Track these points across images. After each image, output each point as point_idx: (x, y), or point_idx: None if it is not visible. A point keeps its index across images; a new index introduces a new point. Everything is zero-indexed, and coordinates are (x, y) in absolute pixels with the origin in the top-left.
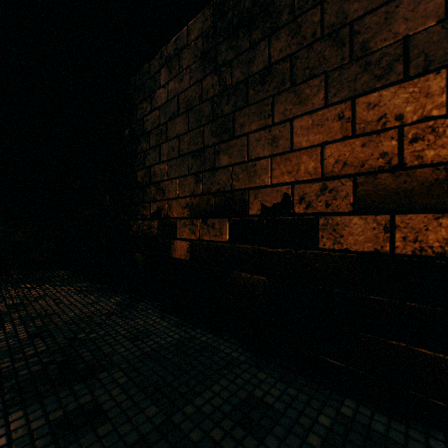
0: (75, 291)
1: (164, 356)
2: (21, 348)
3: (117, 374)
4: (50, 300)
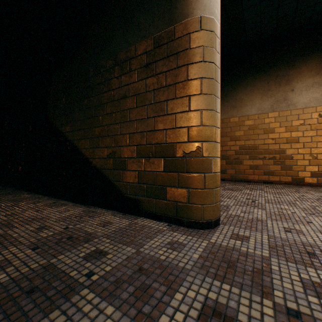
0: None
1: None
2: None
3: None
4: None
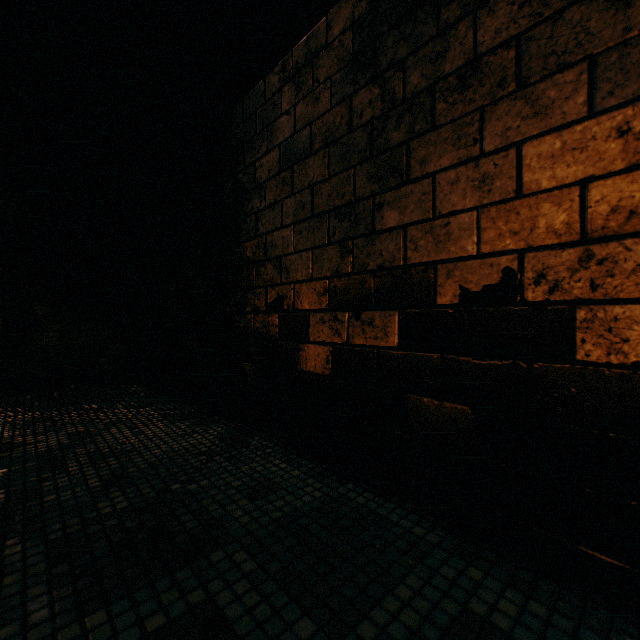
0: (157, 416)
1: (305, 528)
2: (93, 502)
3: (237, 554)
4: (126, 429)
